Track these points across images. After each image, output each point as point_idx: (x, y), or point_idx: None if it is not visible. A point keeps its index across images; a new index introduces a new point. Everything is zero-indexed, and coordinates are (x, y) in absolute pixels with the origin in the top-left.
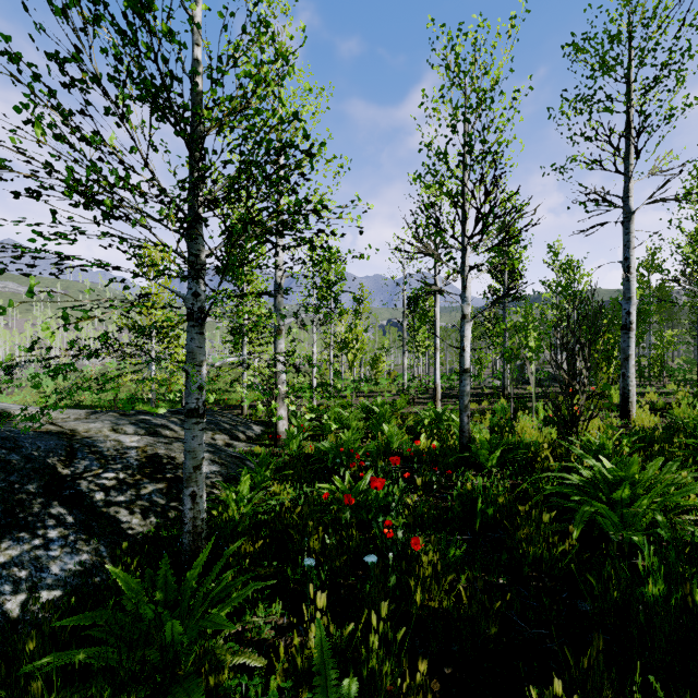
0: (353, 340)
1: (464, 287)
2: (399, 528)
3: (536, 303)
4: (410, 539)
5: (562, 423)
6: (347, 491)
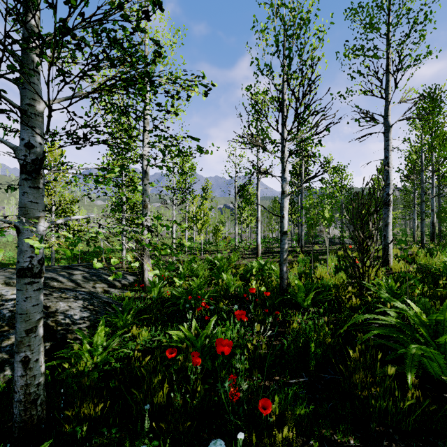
0: (201, 214)
1: (283, 170)
2: (243, 379)
3: (329, 186)
4: (255, 394)
5: (348, 270)
6: (193, 338)
